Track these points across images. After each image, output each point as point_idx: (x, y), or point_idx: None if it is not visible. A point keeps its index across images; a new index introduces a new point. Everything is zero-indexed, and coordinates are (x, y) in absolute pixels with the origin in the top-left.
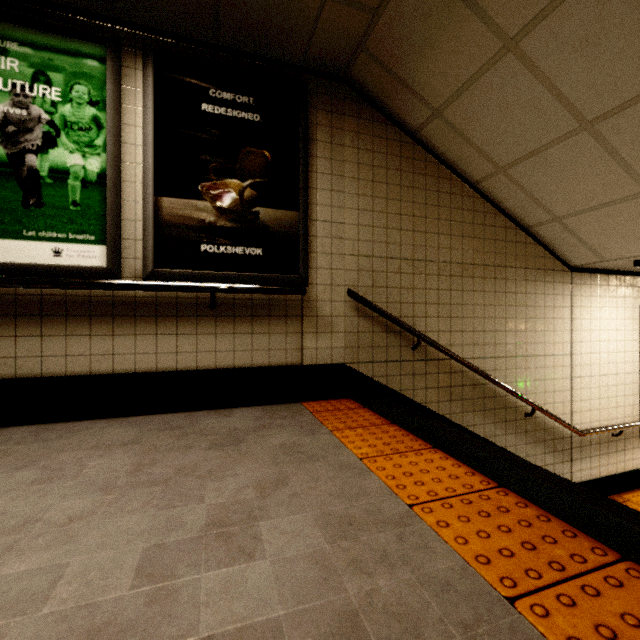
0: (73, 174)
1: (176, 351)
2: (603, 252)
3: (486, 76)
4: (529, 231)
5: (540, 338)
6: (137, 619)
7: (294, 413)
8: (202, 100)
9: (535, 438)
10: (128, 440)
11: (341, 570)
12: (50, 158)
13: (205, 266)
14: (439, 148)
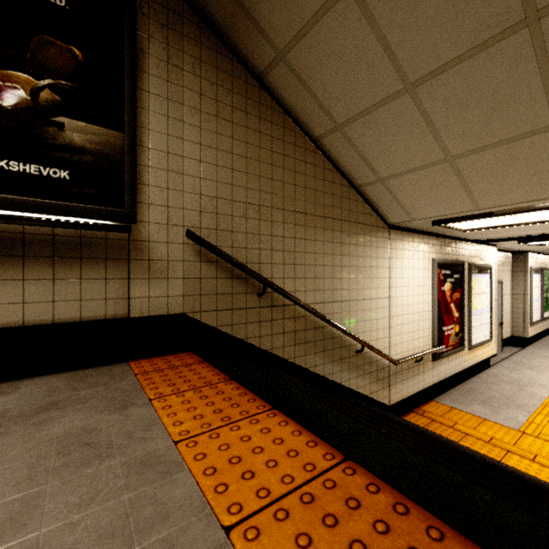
0: None
1: None
2: (413, 212)
3: (327, 17)
4: (359, 190)
5: (367, 284)
6: None
7: (112, 378)
8: None
9: (364, 371)
10: None
11: None
12: None
13: None
14: (284, 97)
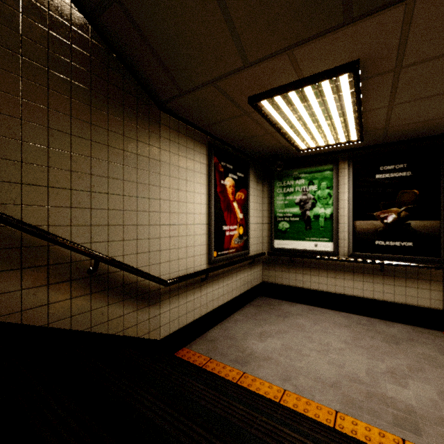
0: (321, 216)
1: (362, 289)
2: None
3: None
4: None
5: None
6: (369, 383)
7: (435, 338)
8: (375, 173)
9: None
10: (345, 324)
11: (442, 409)
12: (313, 211)
13: (377, 251)
14: None
